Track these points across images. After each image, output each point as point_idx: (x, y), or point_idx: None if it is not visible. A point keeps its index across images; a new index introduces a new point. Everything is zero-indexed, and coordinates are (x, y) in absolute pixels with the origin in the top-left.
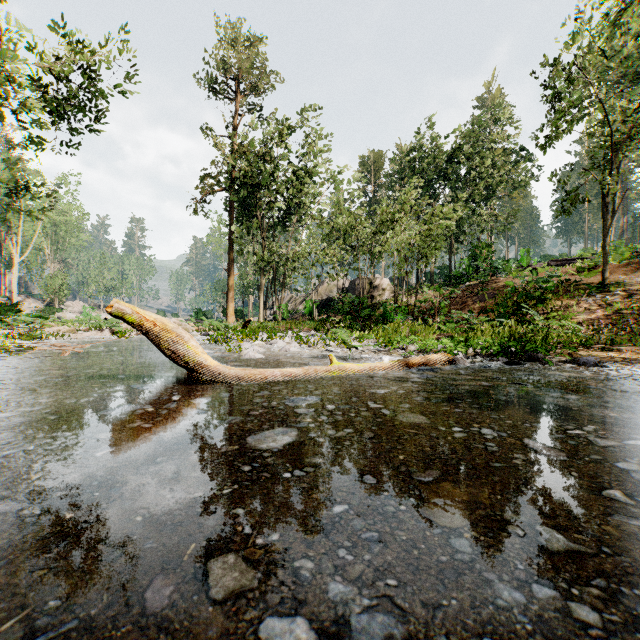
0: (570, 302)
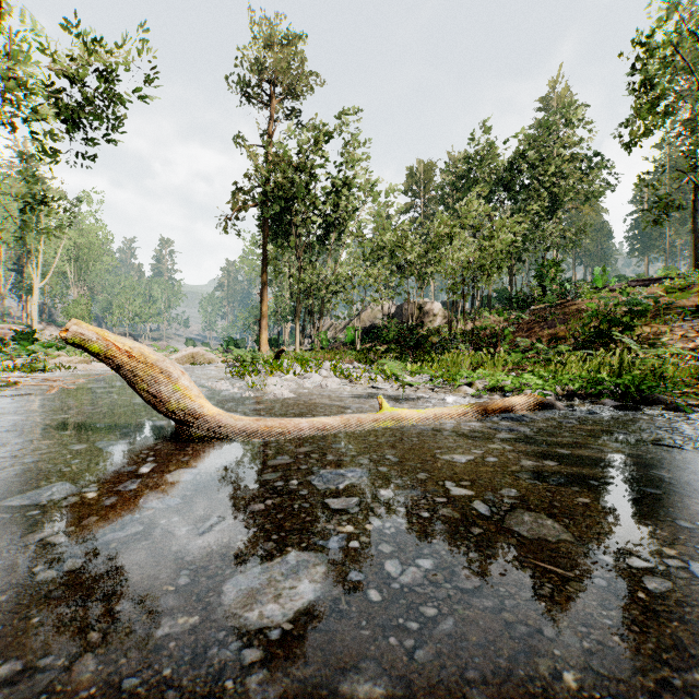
0: (660, 328)
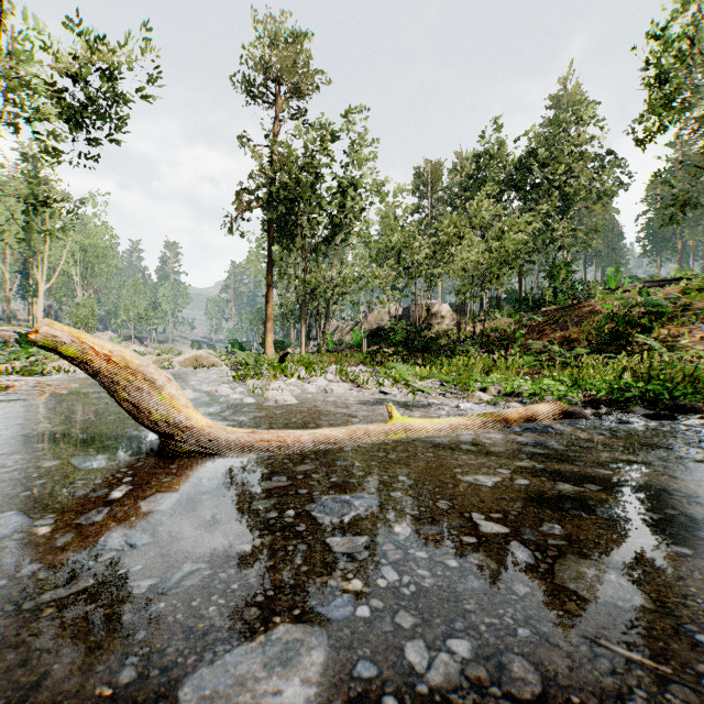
0: (678, 330)
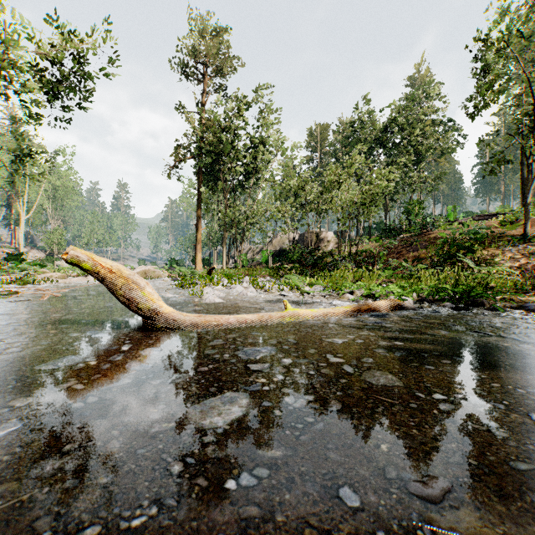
0: (495, 251)
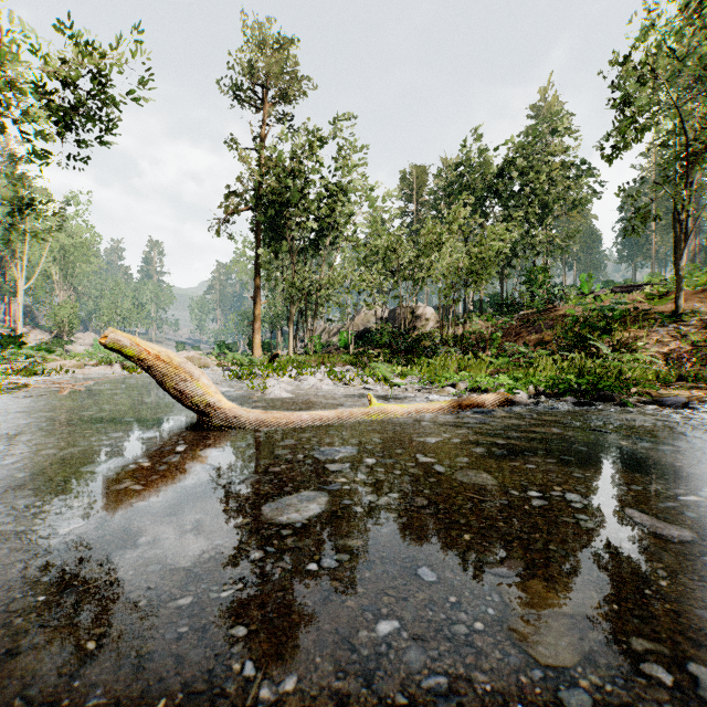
0: (639, 333)
